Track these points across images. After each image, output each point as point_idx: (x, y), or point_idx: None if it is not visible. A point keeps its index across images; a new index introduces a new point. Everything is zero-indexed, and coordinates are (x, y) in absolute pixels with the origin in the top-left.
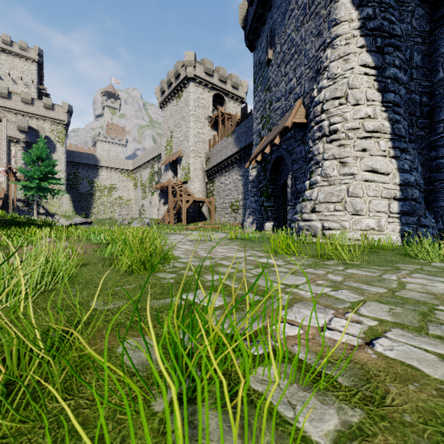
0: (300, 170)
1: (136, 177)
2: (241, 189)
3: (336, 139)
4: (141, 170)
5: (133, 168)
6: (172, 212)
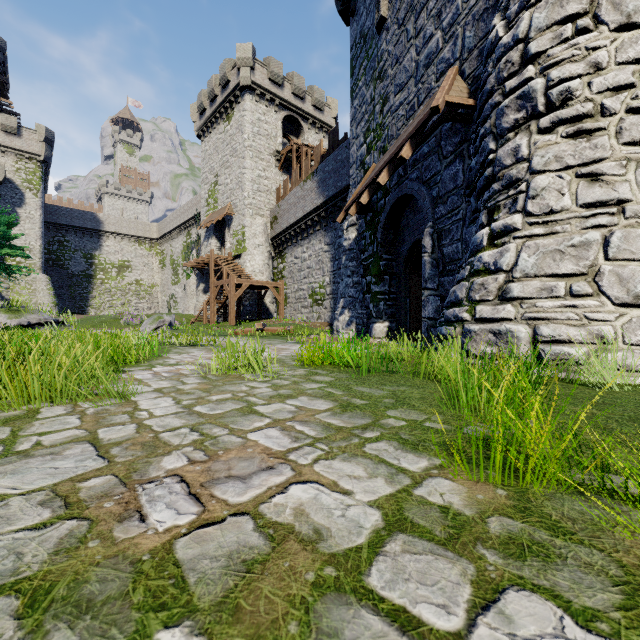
0: (451, 215)
1: (163, 250)
2: (328, 266)
3: (567, 120)
4: (171, 239)
5: (159, 236)
6: (213, 305)
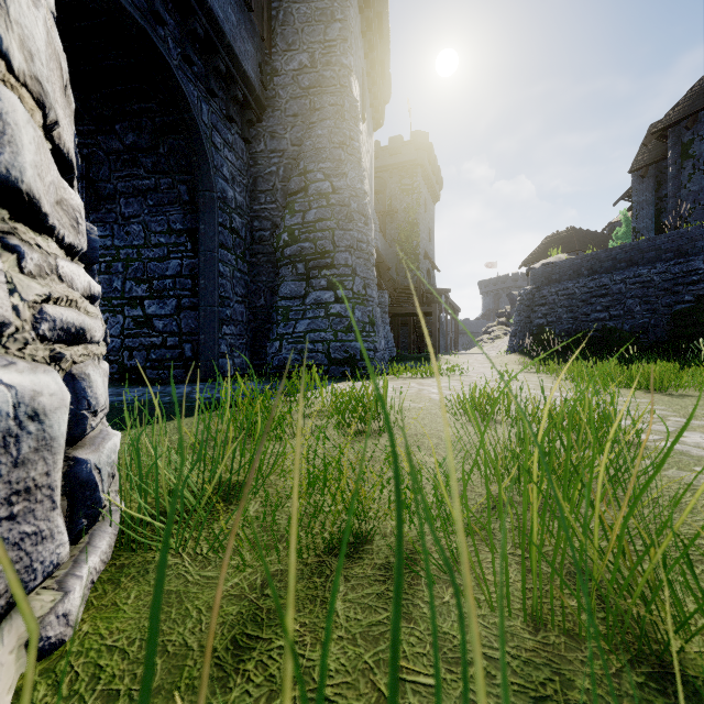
0: None
1: None
2: None
3: None
4: None
5: None
6: None
